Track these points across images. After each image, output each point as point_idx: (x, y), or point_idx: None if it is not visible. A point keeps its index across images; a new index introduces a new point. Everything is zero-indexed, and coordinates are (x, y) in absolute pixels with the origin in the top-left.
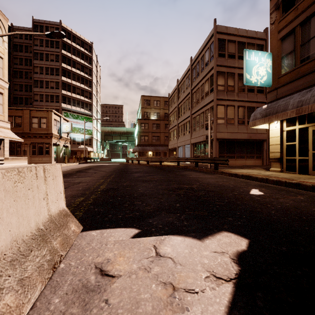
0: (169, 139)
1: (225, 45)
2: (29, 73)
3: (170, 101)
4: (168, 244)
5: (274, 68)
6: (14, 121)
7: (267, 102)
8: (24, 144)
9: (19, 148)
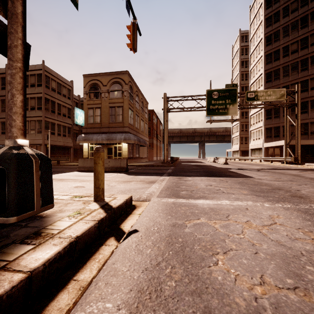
0: None
1: (49, 81)
2: None
3: None
4: None
5: (85, 118)
6: None
7: (83, 132)
8: None
9: None
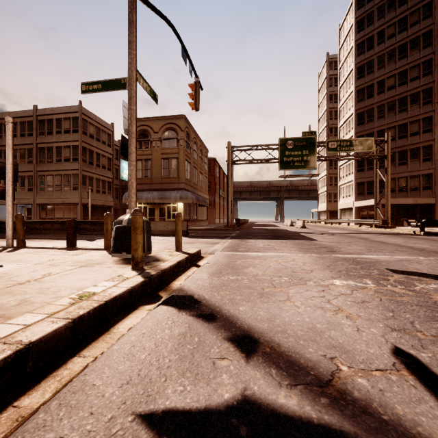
0: None
1: (87, 125)
2: None
3: None
4: None
5: None
6: None
7: None
8: None
9: None
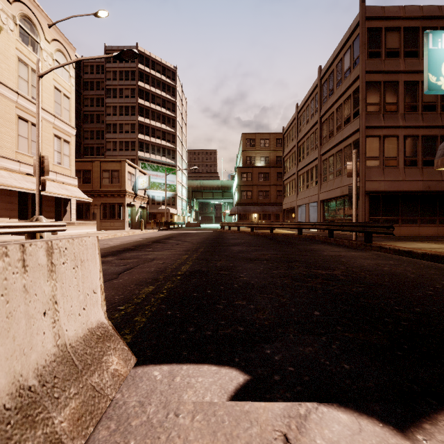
0: (284, 194)
1: (380, 37)
2: (101, 116)
3: (285, 138)
4: (321, 439)
5: None
6: (82, 176)
7: None
8: (94, 205)
9: (88, 210)
